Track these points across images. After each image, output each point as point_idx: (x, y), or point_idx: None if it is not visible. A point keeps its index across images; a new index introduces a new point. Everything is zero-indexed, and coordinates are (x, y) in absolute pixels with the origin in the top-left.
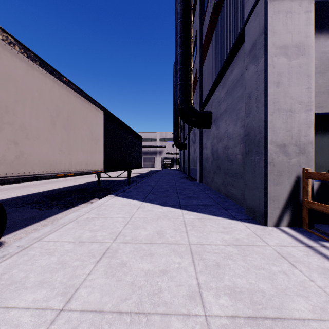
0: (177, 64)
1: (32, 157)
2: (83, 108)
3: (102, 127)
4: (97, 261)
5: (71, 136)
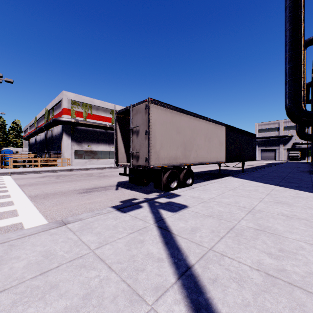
0: (285, 77)
1: (199, 155)
2: (215, 129)
3: (224, 136)
4: (229, 190)
5: (210, 145)
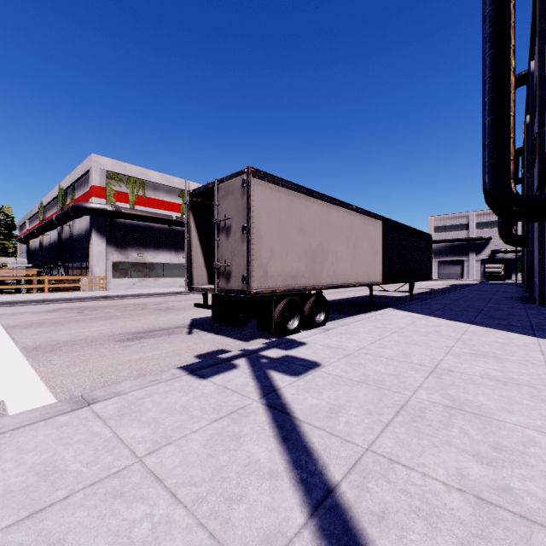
0: (483, 136)
1: (338, 272)
2: (365, 225)
3: (380, 238)
4: (391, 333)
5: (357, 253)
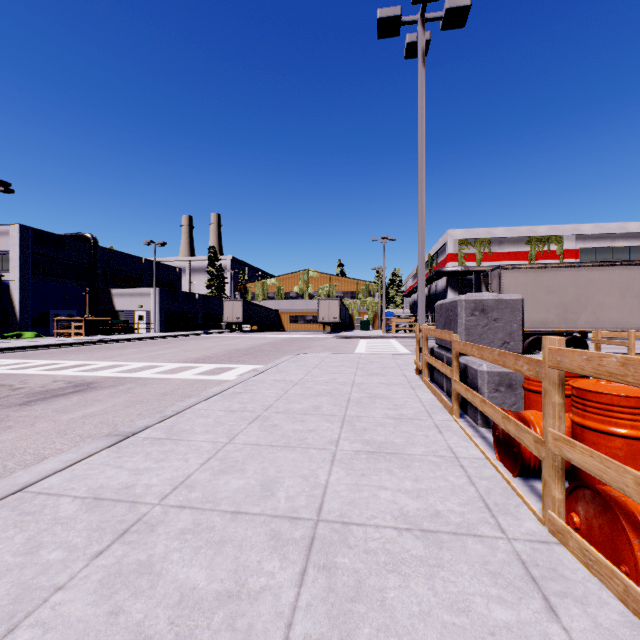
0: None
1: (604, 319)
2: None
3: None
4: None
5: None
